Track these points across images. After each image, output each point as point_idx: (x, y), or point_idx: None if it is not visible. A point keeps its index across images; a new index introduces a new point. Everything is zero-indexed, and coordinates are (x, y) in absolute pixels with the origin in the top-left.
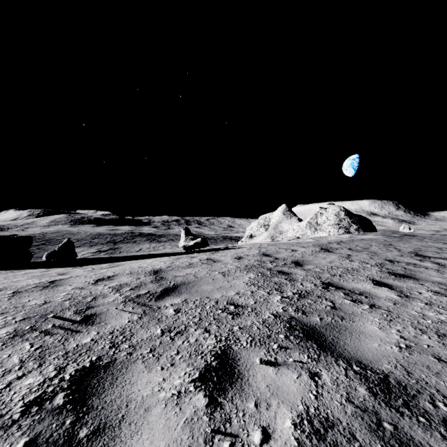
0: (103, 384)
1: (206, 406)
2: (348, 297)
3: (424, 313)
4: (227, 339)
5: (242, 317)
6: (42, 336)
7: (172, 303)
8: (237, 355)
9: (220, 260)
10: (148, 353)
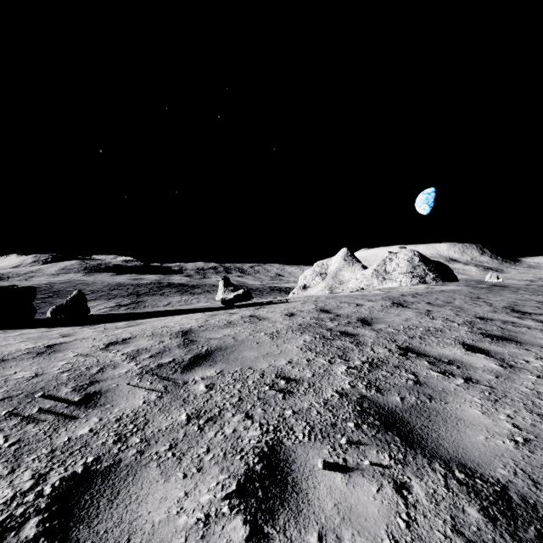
0: (97, 502)
1: (246, 540)
2: (435, 367)
3: (539, 390)
4: (276, 430)
5: (296, 396)
6: (23, 425)
7: (203, 376)
8: (290, 455)
9: (267, 318)
10: (166, 451)
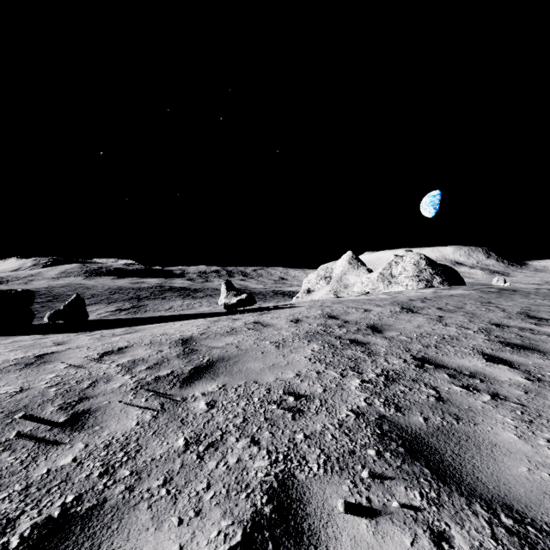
0: None
1: None
2: (456, 380)
3: None
4: (286, 459)
5: (308, 416)
6: None
7: (204, 391)
8: (304, 492)
9: (271, 324)
10: (159, 488)
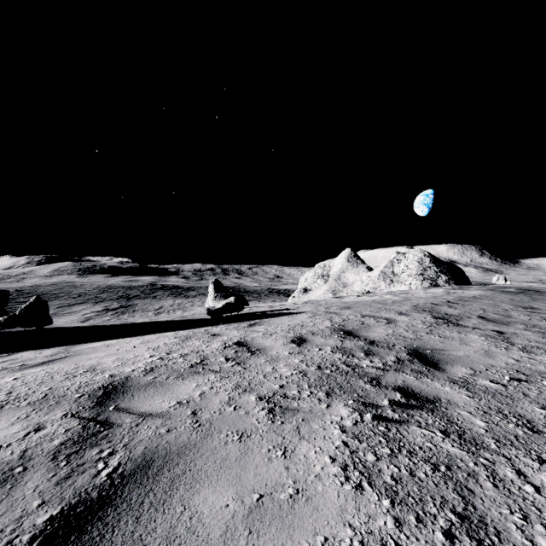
0: None
1: None
2: None
3: None
4: None
5: None
6: None
7: None
8: None
9: (263, 349)
10: None
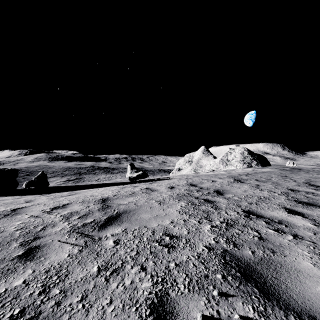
0: None
1: None
2: (270, 226)
3: None
4: (163, 281)
5: (177, 250)
6: None
7: (112, 233)
8: (174, 307)
9: (156, 190)
10: (78, 303)
